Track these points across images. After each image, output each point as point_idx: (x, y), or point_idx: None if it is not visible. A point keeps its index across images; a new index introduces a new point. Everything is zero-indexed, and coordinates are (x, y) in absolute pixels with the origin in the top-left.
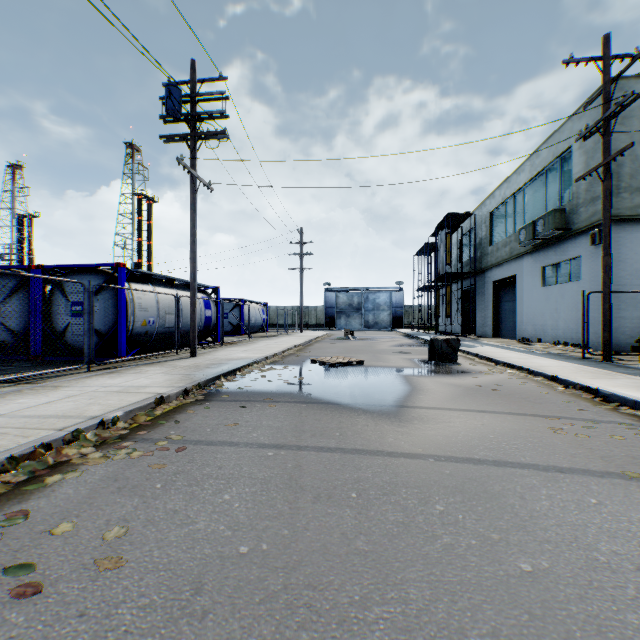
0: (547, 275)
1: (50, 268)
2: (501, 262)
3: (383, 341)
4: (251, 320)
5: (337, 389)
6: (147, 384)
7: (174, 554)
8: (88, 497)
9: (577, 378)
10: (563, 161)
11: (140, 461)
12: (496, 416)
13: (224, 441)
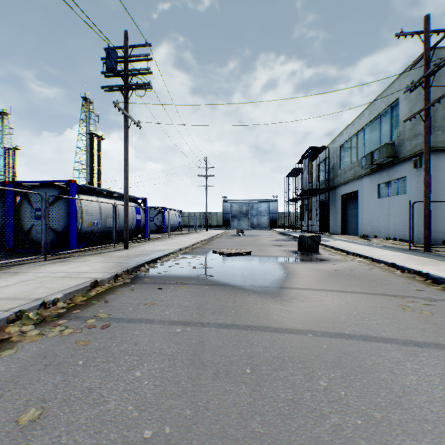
0: (381, 190)
1: (19, 183)
2: (347, 181)
3: (264, 237)
4: (170, 222)
5: (232, 273)
6: (87, 270)
7: (81, 440)
8: (16, 375)
9: (410, 265)
10: (393, 109)
11: (70, 338)
12: (355, 295)
13: (142, 318)
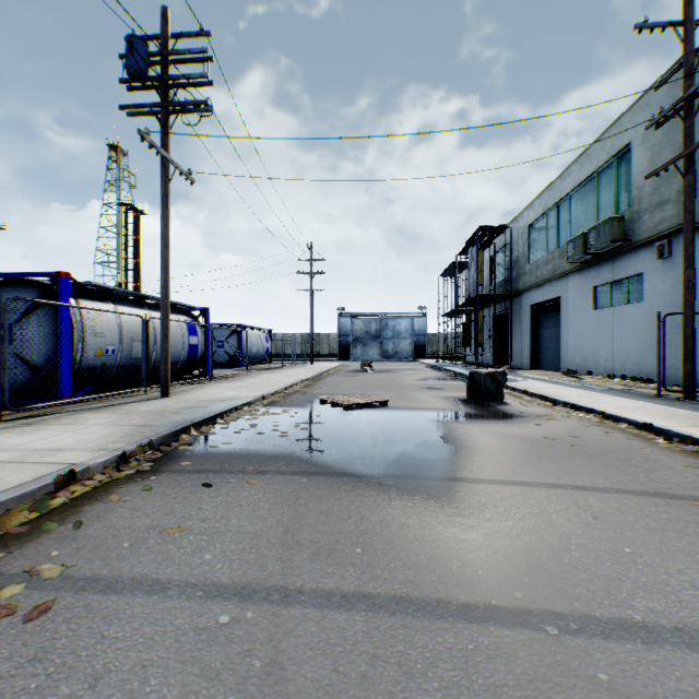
0: (599, 296)
1: None
2: (542, 282)
3: (407, 374)
4: (252, 349)
5: (355, 447)
6: (67, 445)
7: None
8: None
9: (680, 427)
10: (620, 161)
11: None
12: (606, 498)
13: (143, 577)
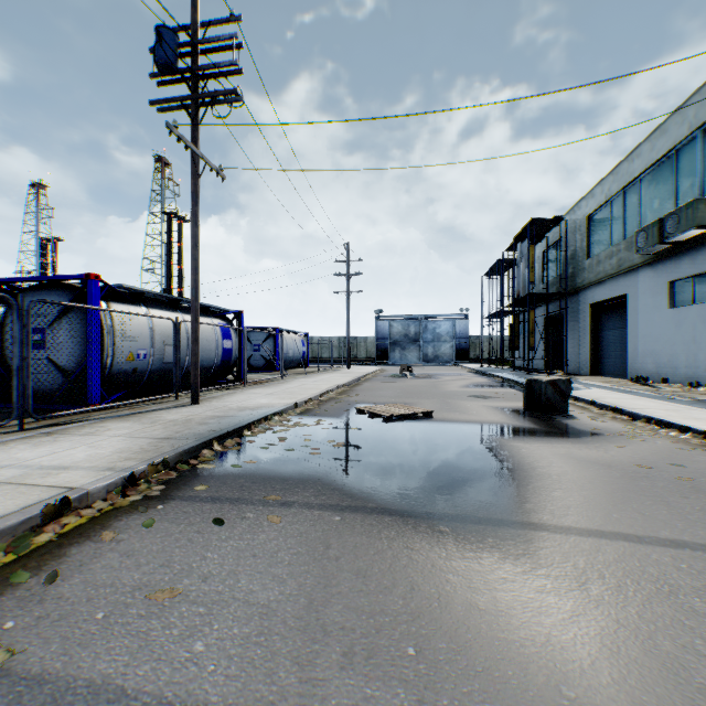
0: (677, 292)
1: (2, 282)
2: (604, 278)
3: (449, 379)
4: (288, 353)
5: (398, 471)
6: (75, 462)
7: None
8: None
9: None
10: (705, 134)
11: None
12: None
13: (103, 683)
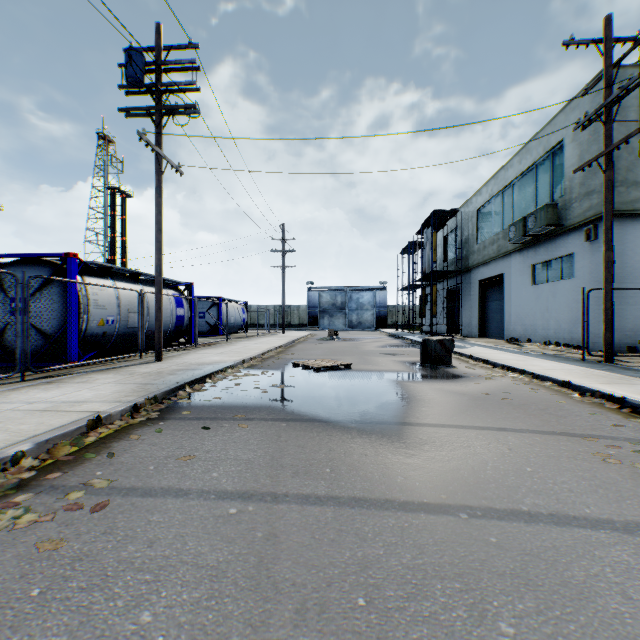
0: (537, 273)
1: None
2: (488, 260)
3: (369, 341)
4: (230, 320)
5: (324, 400)
6: (88, 398)
7: None
8: None
9: (593, 384)
10: (555, 155)
11: (28, 533)
12: (521, 436)
13: (169, 487)
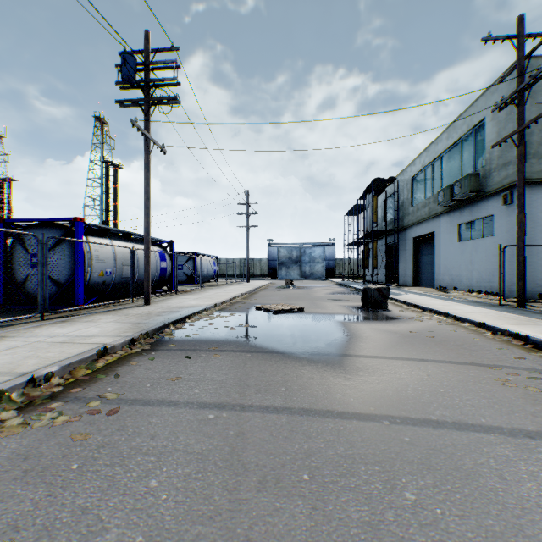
0: (462, 232)
1: (11, 222)
2: (421, 221)
3: (319, 289)
4: (203, 271)
5: (281, 337)
6: (95, 333)
7: None
8: None
9: (503, 325)
10: (477, 132)
11: (63, 429)
12: (439, 365)
13: (163, 400)
